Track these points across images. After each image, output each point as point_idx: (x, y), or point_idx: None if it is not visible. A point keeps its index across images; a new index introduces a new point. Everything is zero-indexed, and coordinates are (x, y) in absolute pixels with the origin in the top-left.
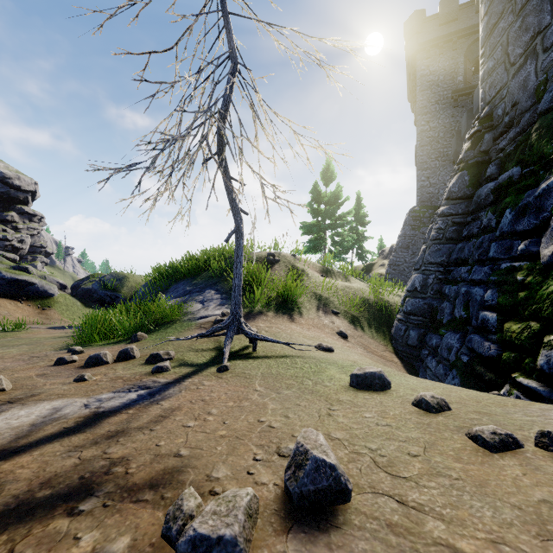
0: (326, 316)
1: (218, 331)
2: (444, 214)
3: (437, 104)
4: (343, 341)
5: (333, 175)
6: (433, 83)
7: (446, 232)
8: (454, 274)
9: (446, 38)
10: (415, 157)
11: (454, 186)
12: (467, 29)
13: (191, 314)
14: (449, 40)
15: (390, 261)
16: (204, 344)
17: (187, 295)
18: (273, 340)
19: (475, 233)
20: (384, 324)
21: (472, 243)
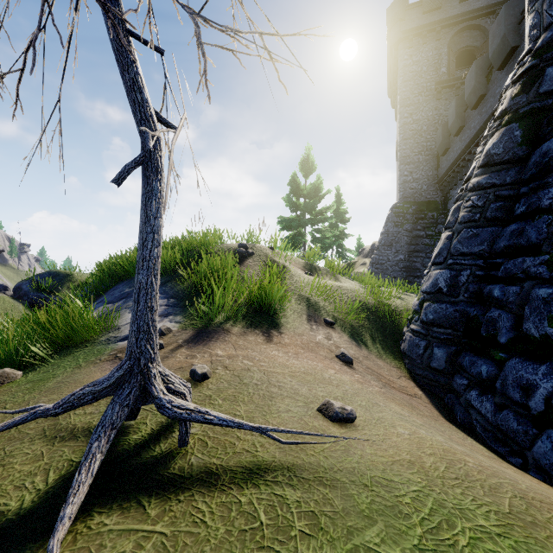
0: (318, 329)
1: (84, 403)
2: (481, 186)
3: (420, 95)
4: (349, 371)
5: (314, 167)
6: (416, 74)
7: (485, 210)
8: (510, 268)
9: (429, 27)
10: (396, 152)
11: (495, 146)
12: (451, 19)
13: (114, 331)
14: (433, 29)
15: (372, 259)
16: (90, 407)
17: (122, 300)
18: (226, 420)
19: (545, 207)
20: (390, 336)
21: (542, 221)
